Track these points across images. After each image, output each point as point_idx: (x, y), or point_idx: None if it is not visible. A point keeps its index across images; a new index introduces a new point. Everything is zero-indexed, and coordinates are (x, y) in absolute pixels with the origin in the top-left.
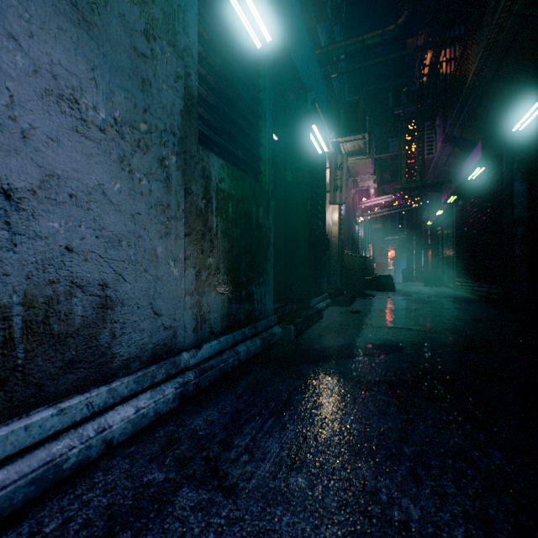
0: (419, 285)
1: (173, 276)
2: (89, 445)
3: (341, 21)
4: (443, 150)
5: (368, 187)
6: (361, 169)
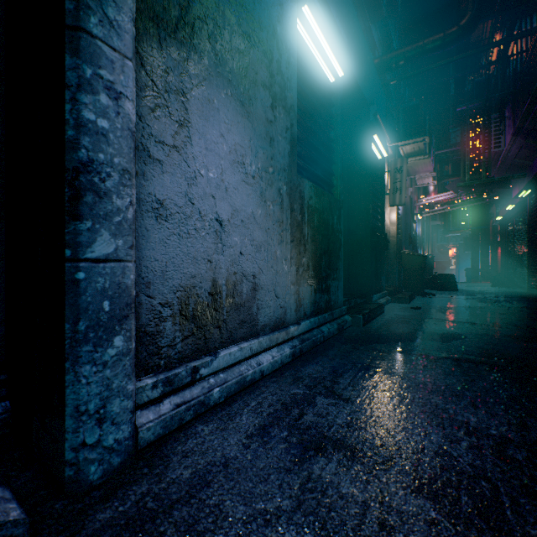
0: (486, 285)
1: (284, 271)
2: (255, 371)
3: (396, 14)
4: (513, 142)
5: (427, 185)
6: (420, 168)
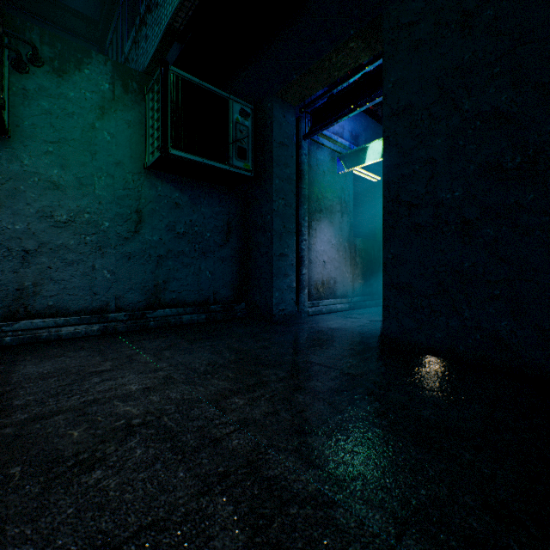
0: None
1: (347, 276)
2: (335, 308)
3: None
4: None
5: None
6: None
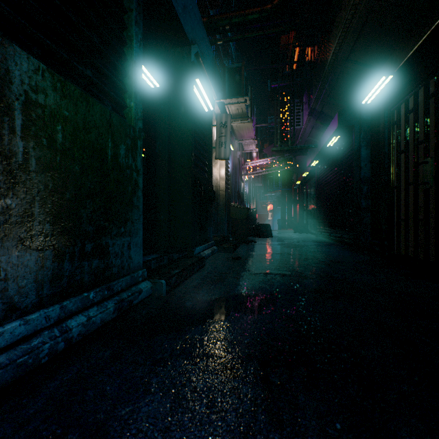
0: (291, 232)
1: None
2: None
3: None
4: (308, 122)
5: (251, 151)
6: (245, 133)
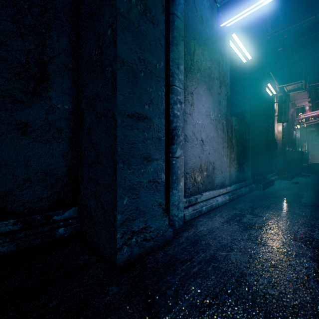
0: None
1: (224, 161)
2: (216, 203)
3: None
4: None
5: (304, 106)
6: (298, 97)
